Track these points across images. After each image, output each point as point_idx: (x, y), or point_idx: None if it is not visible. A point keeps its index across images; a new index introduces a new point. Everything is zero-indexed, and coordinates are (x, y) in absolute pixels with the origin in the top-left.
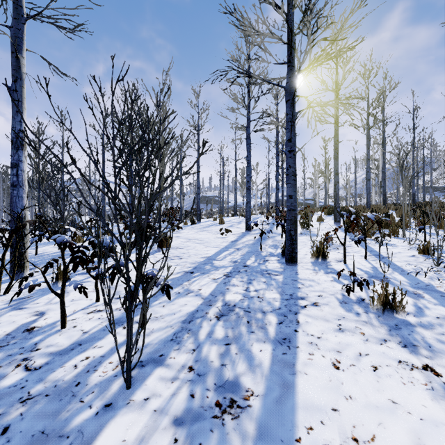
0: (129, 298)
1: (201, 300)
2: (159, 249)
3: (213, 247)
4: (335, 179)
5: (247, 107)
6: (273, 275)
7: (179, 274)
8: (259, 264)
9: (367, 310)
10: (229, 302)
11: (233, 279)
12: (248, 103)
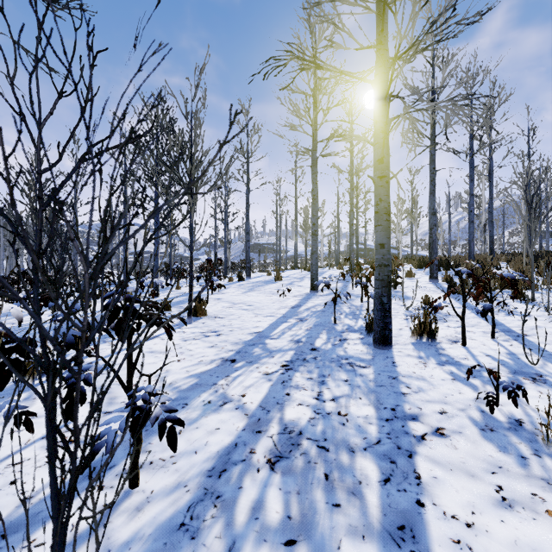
0: (53, 499)
1: (244, 418)
2: (190, 320)
3: (266, 317)
4: (431, 220)
5: (312, 122)
6: (358, 367)
7: (214, 363)
8: (333, 346)
9: (537, 449)
10: (291, 426)
11: (296, 374)
12: (314, 117)
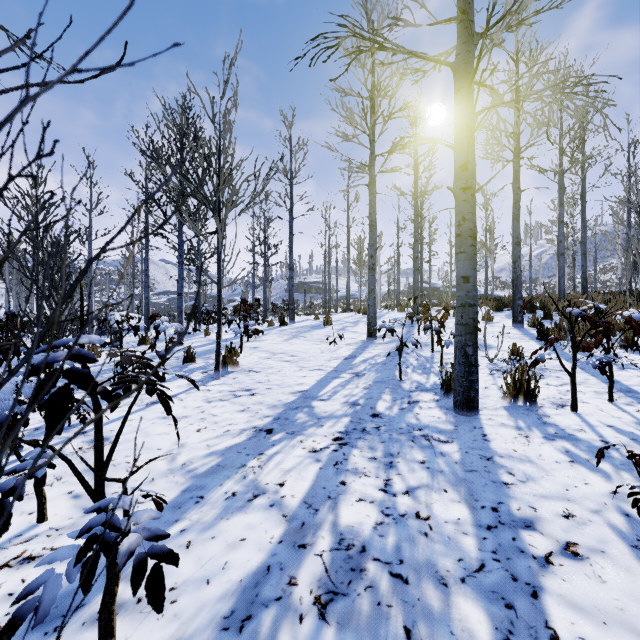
0: None
1: (281, 522)
2: (217, 375)
3: (312, 370)
4: (515, 251)
5: (370, 131)
6: (437, 442)
7: (244, 435)
8: (401, 411)
9: None
10: (350, 536)
11: (353, 451)
12: (372, 126)
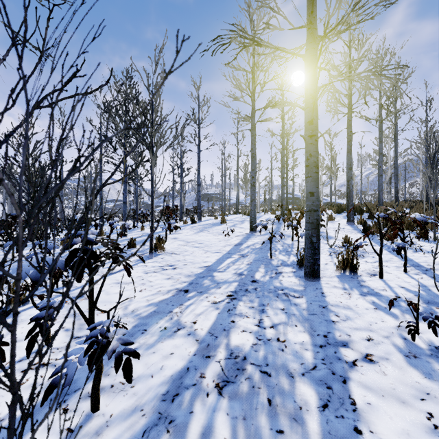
0: None
1: (195, 344)
2: (151, 256)
3: (213, 253)
4: (348, 174)
5: (252, 94)
6: (292, 297)
7: (170, 293)
8: (270, 278)
9: None
10: (236, 351)
11: (239, 303)
12: (253, 90)
